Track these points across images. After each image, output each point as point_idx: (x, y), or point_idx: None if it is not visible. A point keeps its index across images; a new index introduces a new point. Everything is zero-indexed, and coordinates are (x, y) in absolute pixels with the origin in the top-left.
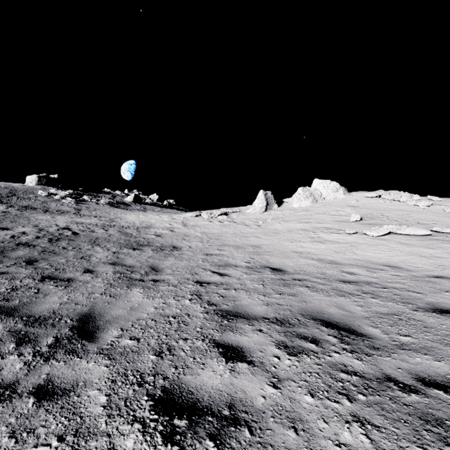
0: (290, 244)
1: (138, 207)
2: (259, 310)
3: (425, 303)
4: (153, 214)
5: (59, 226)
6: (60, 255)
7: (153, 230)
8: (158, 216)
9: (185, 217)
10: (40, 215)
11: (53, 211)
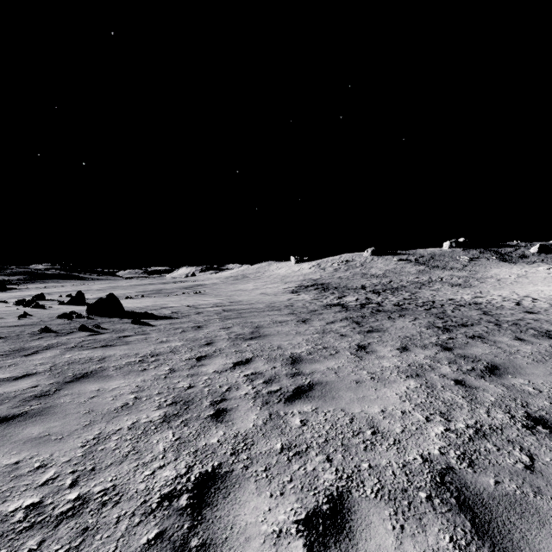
0: (535, 287)
1: (534, 259)
2: (441, 294)
3: (479, 296)
4: (525, 267)
5: (439, 277)
6: (425, 286)
7: (487, 279)
8: (517, 270)
9: (538, 270)
10: (437, 271)
11: (447, 268)
